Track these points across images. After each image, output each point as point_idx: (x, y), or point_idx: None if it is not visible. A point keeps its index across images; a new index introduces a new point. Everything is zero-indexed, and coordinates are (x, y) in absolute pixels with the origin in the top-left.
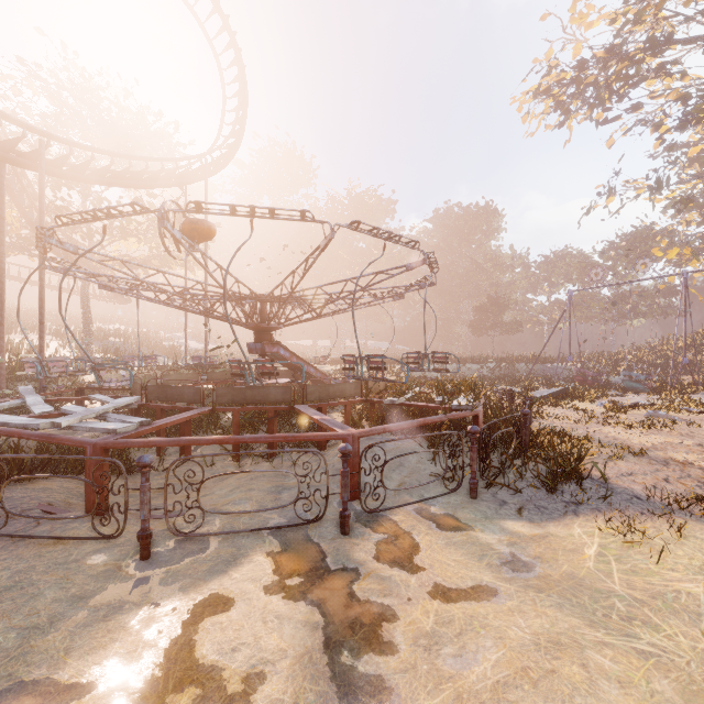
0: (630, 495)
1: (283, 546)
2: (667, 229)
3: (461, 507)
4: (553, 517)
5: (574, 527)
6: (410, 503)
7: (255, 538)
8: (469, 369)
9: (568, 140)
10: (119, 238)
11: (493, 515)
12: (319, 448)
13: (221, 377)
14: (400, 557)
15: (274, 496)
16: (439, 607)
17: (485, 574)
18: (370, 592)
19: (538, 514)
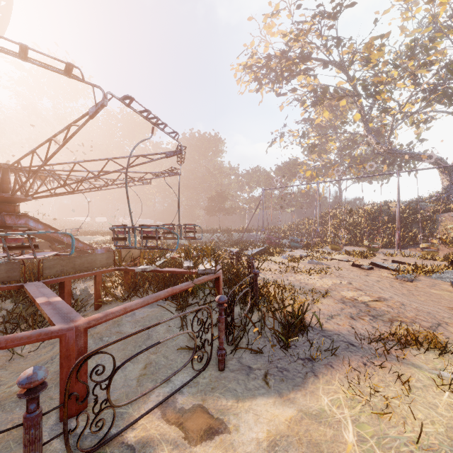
0: (346, 342)
1: None
2: (304, 162)
3: (211, 389)
4: (298, 382)
5: (321, 395)
6: (152, 409)
7: None
8: (205, 237)
9: (261, 101)
10: None
11: (243, 392)
12: None
13: None
14: None
15: None
16: None
17: None
18: None
19: (283, 380)
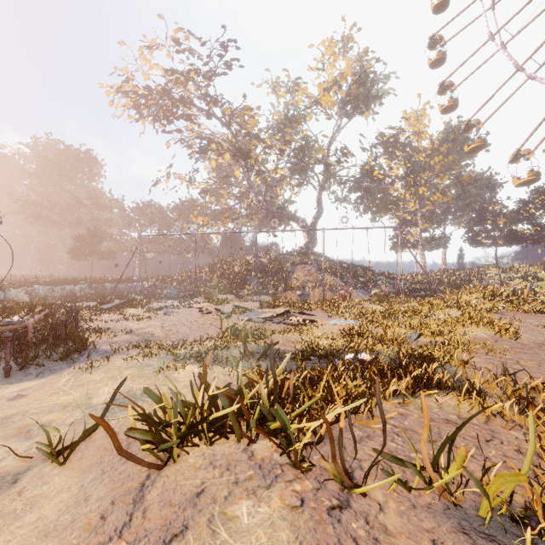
0: (104, 352)
1: None
2: (203, 204)
3: None
4: (57, 372)
5: (65, 373)
6: None
7: None
8: (62, 290)
9: (143, 132)
10: None
11: (17, 382)
12: None
13: None
14: None
15: None
16: None
17: None
18: None
19: (49, 373)
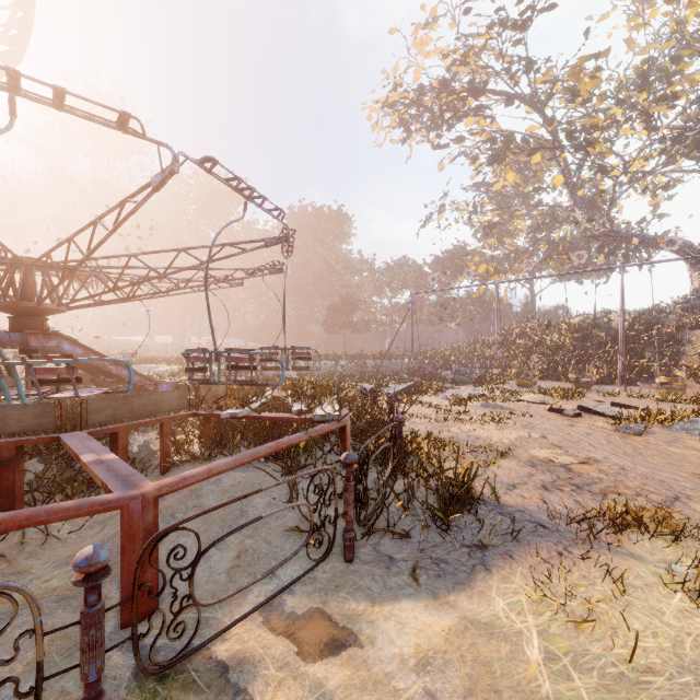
0: (533, 522)
1: None
2: (475, 250)
3: (334, 587)
4: (461, 579)
5: (494, 596)
6: (251, 611)
7: None
8: (324, 366)
9: (409, 157)
10: None
11: (381, 592)
12: None
13: None
14: None
15: None
16: None
17: None
18: None
19: (440, 576)
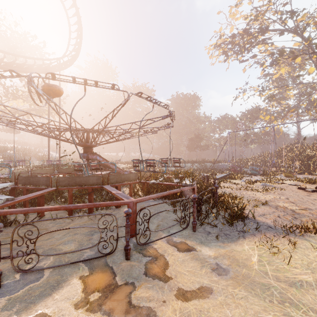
0: (267, 226)
1: (90, 270)
2: (264, 108)
3: (189, 237)
4: (234, 240)
5: (244, 245)
6: (163, 237)
7: (74, 267)
8: (187, 165)
9: (227, 67)
10: (12, 99)
11: (204, 240)
12: (116, 207)
13: (66, 171)
14: (158, 271)
15: (89, 237)
16: (181, 306)
17: (204, 279)
18: (141, 299)
19: (226, 238)
